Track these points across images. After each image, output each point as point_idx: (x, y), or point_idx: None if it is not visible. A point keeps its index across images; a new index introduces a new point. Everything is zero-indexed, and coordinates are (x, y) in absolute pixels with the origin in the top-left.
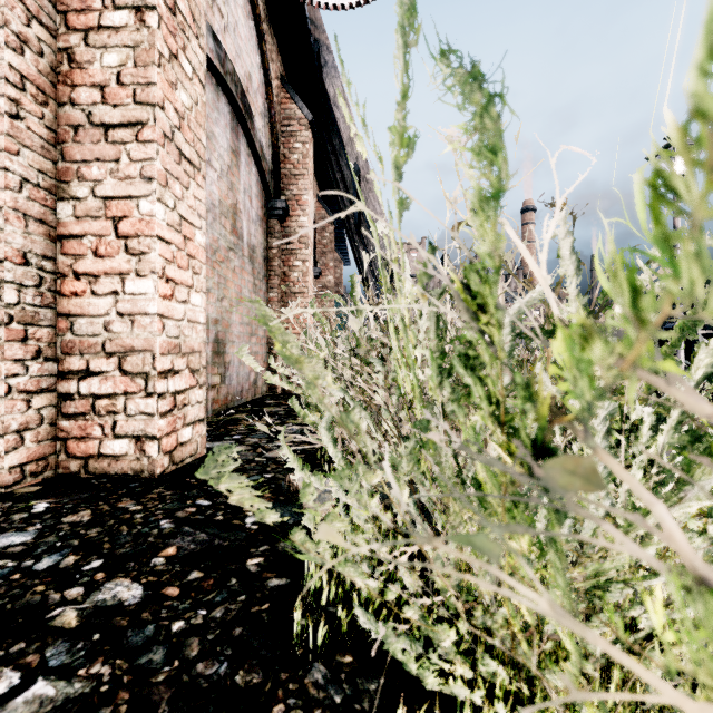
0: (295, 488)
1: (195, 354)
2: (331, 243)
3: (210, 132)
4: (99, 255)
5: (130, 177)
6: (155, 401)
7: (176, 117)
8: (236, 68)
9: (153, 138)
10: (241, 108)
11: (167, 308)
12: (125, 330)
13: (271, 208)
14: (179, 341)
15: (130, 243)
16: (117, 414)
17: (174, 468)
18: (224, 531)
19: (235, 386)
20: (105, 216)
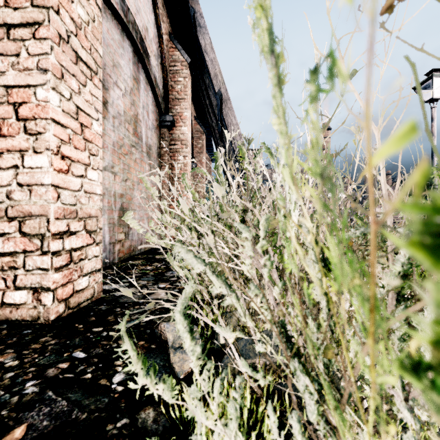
0: (165, 338)
1: (92, 219)
2: (203, 147)
3: (116, 62)
4: (2, 135)
5: (28, 69)
6: (49, 258)
7: (72, 25)
8: (136, 20)
9: (47, 36)
10: (140, 49)
11: (63, 180)
12: (24, 198)
13: (162, 121)
14: (76, 208)
15: (28, 124)
16: (17, 269)
17: (70, 312)
18: (87, 397)
19: (136, 240)
20: (7, 102)
